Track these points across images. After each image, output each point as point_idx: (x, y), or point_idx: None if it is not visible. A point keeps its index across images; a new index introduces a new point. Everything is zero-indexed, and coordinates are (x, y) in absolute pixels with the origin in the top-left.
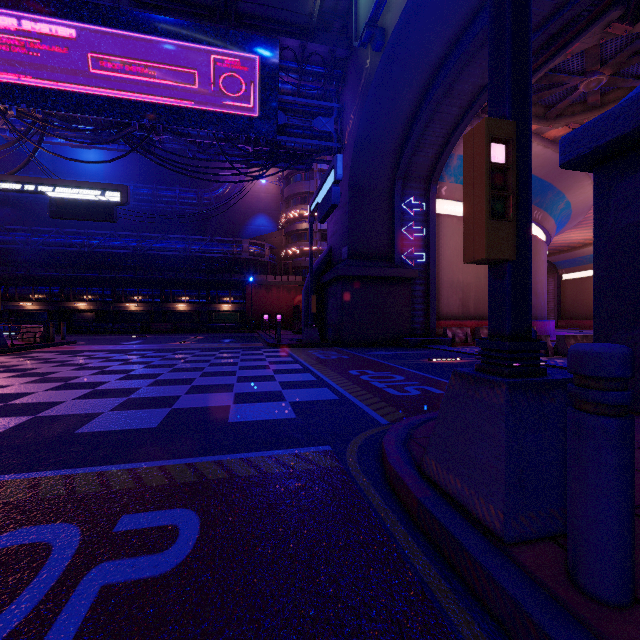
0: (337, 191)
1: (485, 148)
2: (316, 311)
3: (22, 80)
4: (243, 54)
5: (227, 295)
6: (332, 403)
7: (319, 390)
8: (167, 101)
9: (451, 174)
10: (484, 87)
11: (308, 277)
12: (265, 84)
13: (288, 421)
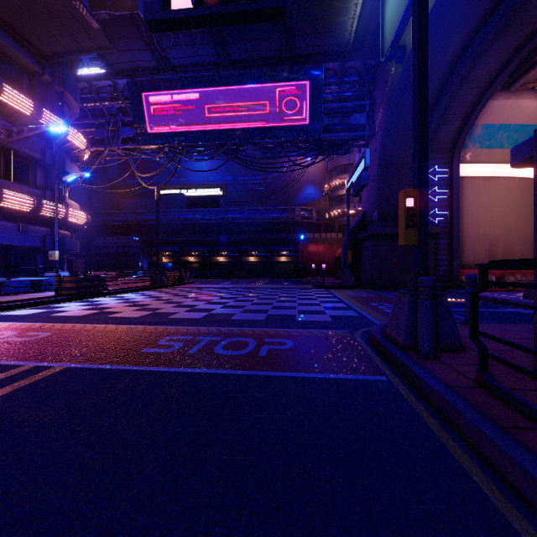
0: (366, 175)
1: (403, 202)
2: (352, 262)
3: (172, 129)
4: (298, 83)
5: (284, 250)
6: (354, 317)
7: (347, 311)
8: (249, 125)
9: (475, 141)
10: (501, 68)
11: (346, 235)
12: (313, 100)
13: (327, 322)
